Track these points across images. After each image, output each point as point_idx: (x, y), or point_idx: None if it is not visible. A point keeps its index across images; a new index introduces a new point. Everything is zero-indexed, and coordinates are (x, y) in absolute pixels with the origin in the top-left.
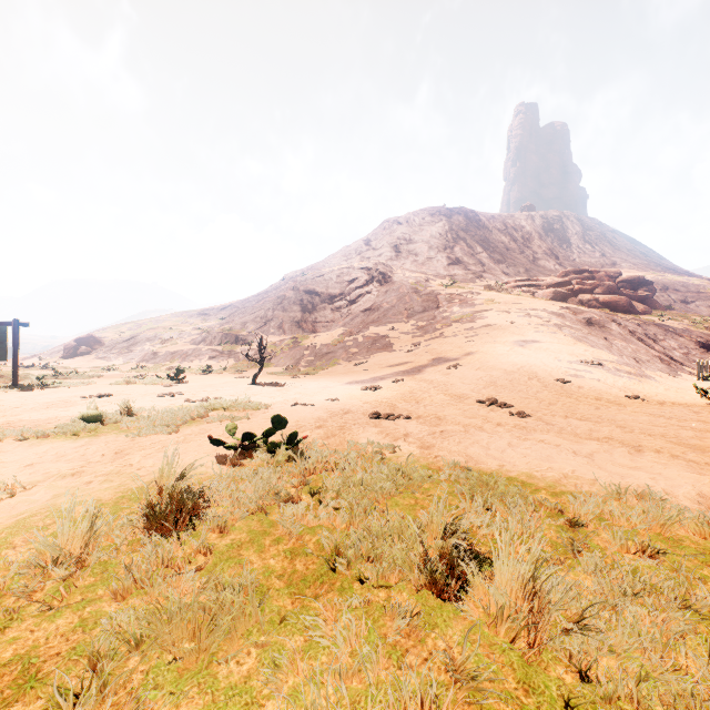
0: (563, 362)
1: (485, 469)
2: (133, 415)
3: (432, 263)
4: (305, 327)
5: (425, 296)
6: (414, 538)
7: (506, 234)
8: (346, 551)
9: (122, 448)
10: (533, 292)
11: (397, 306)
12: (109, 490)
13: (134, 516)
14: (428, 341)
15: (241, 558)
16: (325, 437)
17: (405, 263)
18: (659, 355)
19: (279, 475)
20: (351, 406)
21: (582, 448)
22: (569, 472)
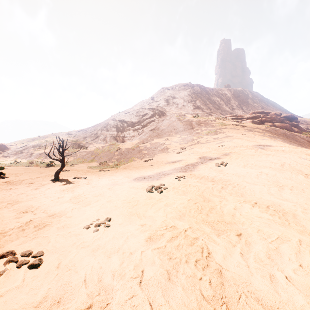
0: (308, 160)
1: None
2: None
3: (185, 108)
4: (118, 140)
5: (184, 122)
6: None
7: (219, 97)
8: None
9: None
10: (239, 121)
11: (169, 127)
12: None
13: None
14: (191, 146)
15: None
16: None
17: (172, 108)
18: None
19: None
20: (115, 270)
21: None
22: None
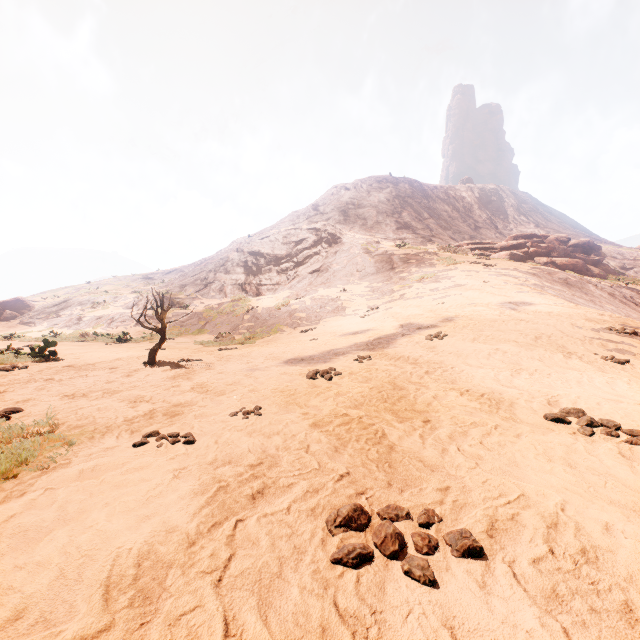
0: (586, 330)
1: None
2: None
3: (380, 227)
4: (249, 290)
5: (378, 257)
6: None
7: (449, 204)
8: None
9: None
10: (486, 255)
11: (348, 267)
12: None
13: None
14: (387, 303)
15: None
16: None
17: (354, 226)
18: None
19: None
20: (279, 445)
21: None
22: None
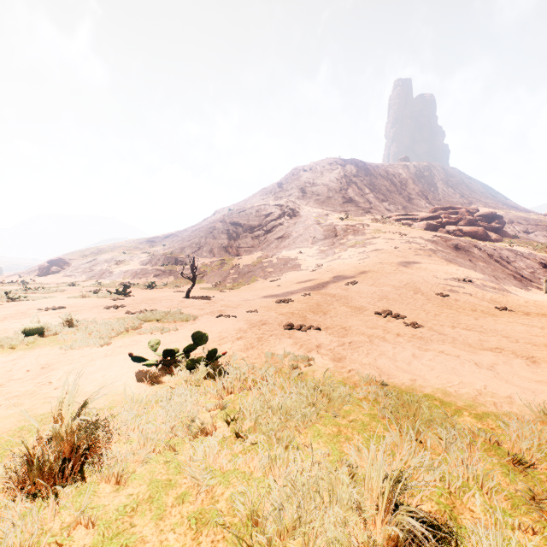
0: (440, 279)
1: (399, 385)
2: (75, 327)
3: (330, 201)
4: (231, 252)
5: (326, 227)
6: (348, 498)
7: (387, 179)
8: (266, 527)
9: (50, 363)
10: (410, 224)
11: (304, 235)
12: (11, 418)
13: (17, 462)
14: (329, 262)
15: (130, 534)
16: (244, 349)
17: (309, 201)
18: (512, 273)
19: (195, 397)
20: (267, 317)
21: (482, 359)
22: (481, 387)
